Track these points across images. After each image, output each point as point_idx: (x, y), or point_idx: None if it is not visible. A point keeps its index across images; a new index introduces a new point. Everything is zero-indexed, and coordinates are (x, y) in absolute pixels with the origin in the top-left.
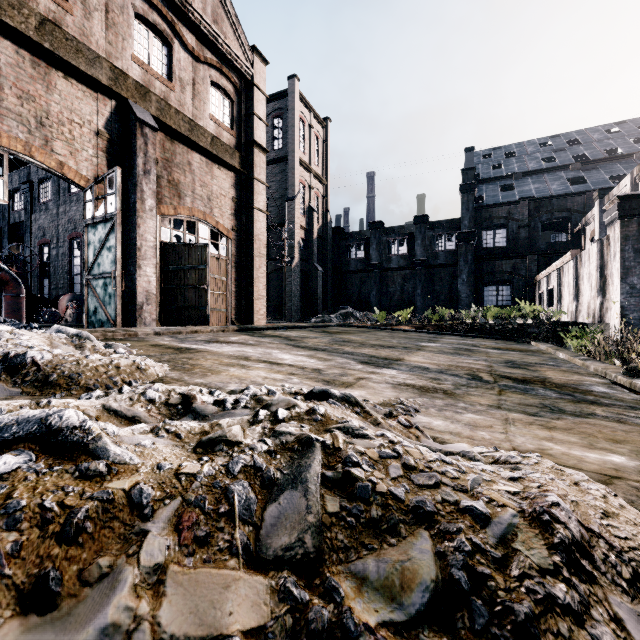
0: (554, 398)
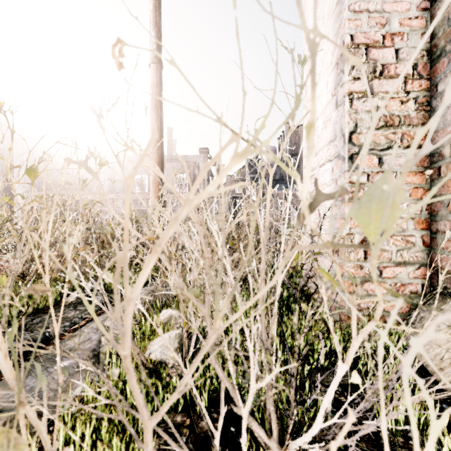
0: None
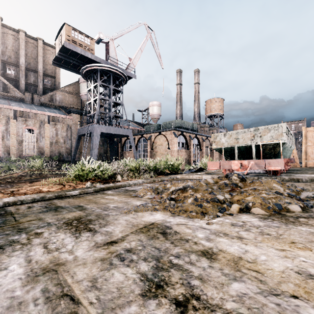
0: (10, 217)
